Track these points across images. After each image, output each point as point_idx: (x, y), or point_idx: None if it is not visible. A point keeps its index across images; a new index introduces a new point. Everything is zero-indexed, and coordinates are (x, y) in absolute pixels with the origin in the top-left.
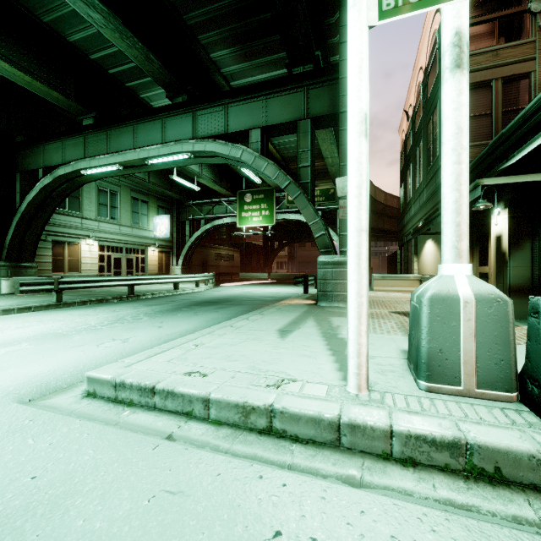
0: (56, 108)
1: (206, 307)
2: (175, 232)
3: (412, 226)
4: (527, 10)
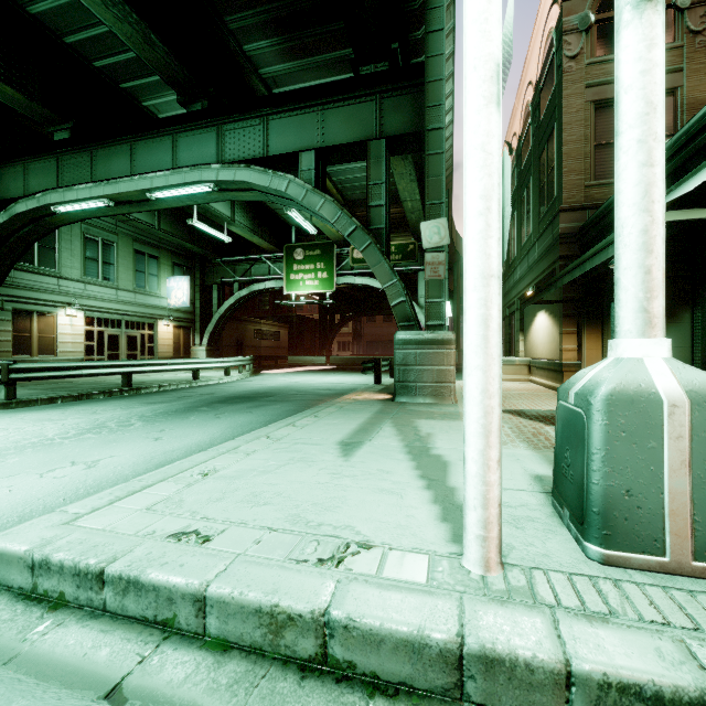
0: (16, 117)
1: (235, 405)
2: (198, 299)
3: (518, 294)
4: (671, 5)
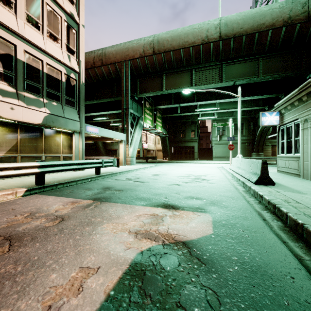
0: None
1: None
2: None
3: None
4: None
